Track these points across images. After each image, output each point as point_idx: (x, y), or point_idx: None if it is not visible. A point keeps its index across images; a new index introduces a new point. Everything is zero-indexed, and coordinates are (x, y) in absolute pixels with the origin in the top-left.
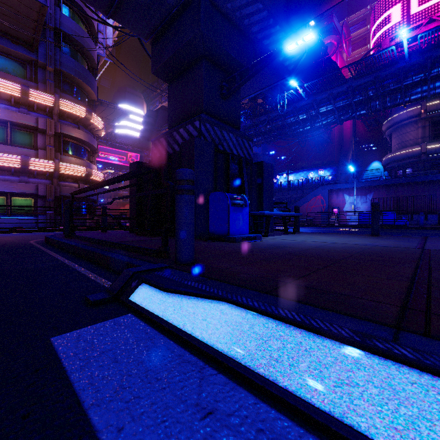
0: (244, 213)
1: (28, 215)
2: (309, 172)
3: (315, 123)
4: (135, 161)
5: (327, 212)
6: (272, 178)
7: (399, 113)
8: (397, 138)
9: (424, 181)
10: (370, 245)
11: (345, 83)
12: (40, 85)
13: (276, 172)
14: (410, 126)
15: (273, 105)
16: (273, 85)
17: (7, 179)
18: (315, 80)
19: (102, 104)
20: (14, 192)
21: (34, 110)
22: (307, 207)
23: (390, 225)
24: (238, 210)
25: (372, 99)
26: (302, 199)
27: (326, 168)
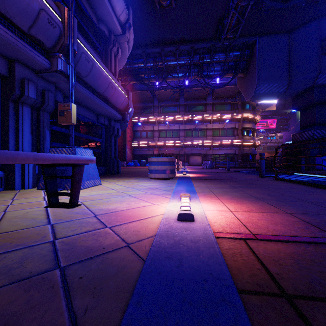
0: None
1: (231, 162)
2: None
3: None
4: (272, 124)
5: None
6: None
7: None
8: None
9: None
10: None
11: None
12: (236, 111)
13: None
14: None
15: None
16: None
17: (226, 149)
18: None
19: (257, 105)
20: (228, 153)
21: (234, 121)
22: None
23: None
24: None
25: None
26: None
27: None
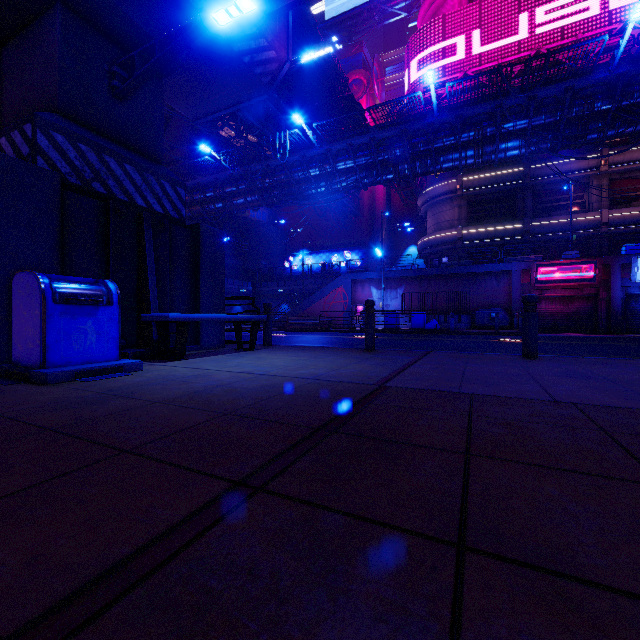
0: (102, 318)
1: None
2: (332, 255)
3: (331, 184)
4: None
5: (346, 311)
6: (222, 255)
7: (434, 186)
8: (432, 217)
9: (458, 274)
10: (315, 377)
11: (367, 132)
12: None
13: (288, 252)
14: (446, 203)
15: (271, 148)
16: (243, 105)
17: None
18: (328, 120)
19: None
20: None
21: None
22: (325, 304)
23: (420, 330)
24: (80, 313)
25: (401, 160)
26: (318, 292)
27: (354, 249)
